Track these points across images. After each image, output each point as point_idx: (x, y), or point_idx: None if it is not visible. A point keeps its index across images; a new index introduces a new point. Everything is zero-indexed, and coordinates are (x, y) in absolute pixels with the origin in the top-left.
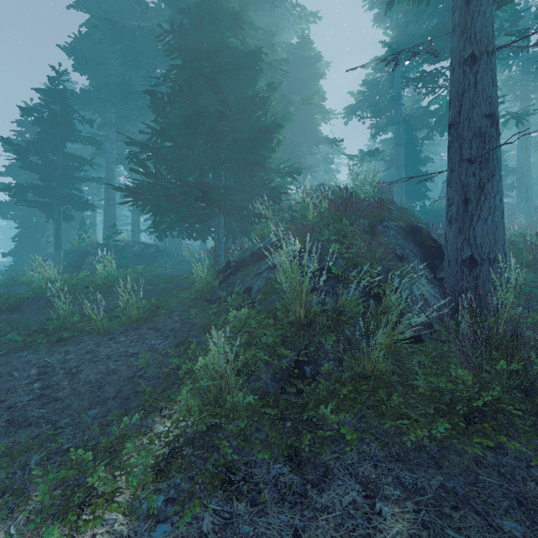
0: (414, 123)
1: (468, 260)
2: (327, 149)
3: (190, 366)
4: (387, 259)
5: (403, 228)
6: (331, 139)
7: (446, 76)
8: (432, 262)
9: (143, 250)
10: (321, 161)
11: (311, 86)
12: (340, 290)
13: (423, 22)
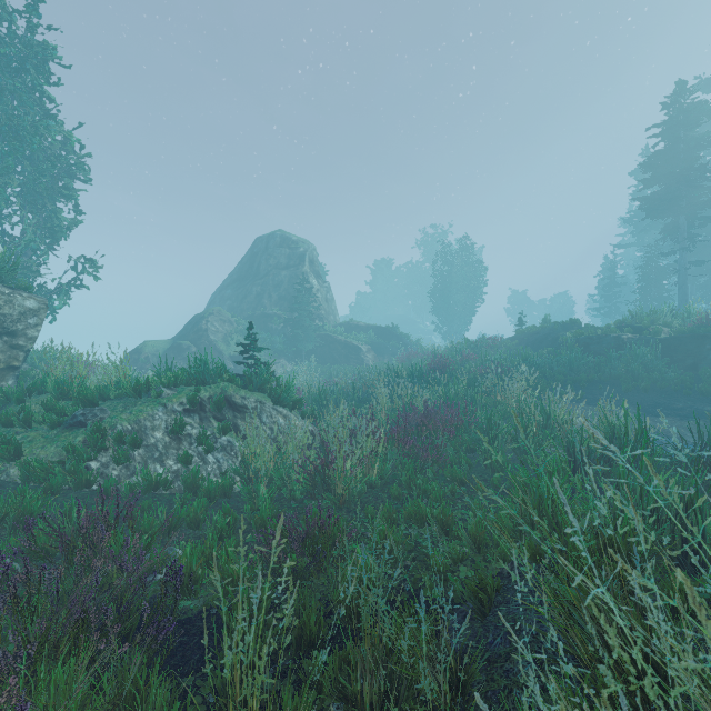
0: None
1: None
2: None
3: None
4: None
5: None
6: None
7: None
8: None
9: None
10: None
11: None
12: None
13: None
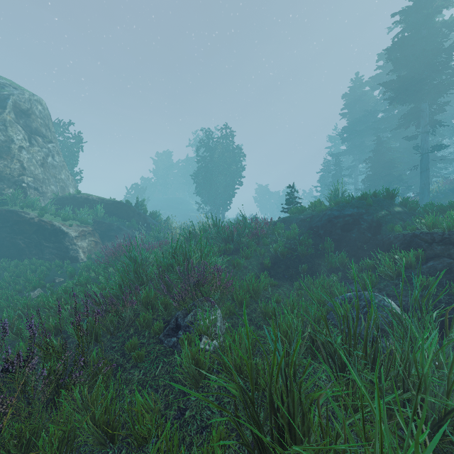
0: None
1: None
2: None
3: None
4: None
5: None
6: None
7: None
8: None
9: None
10: None
11: None
12: None
13: None
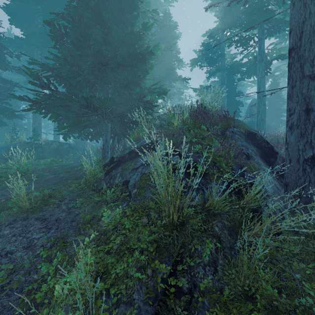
0: (233, 70)
1: (309, 159)
2: (179, 85)
3: (52, 286)
4: (240, 158)
5: (243, 133)
6: (183, 78)
7: (254, 40)
8: (268, 159)
9: (59, 147)
10: (176, 93)
11: (171, 44)
12: (211, 191)
13: (240, 6)
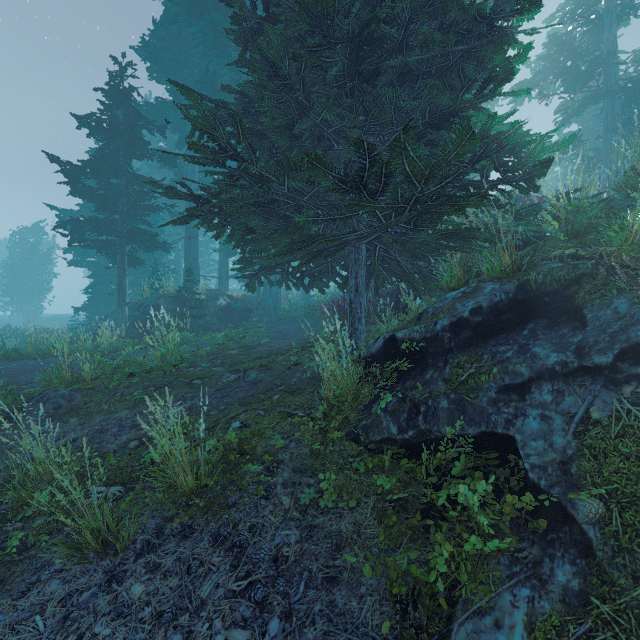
0: None
1: None
2: None
3: None
4: None
5: None
6: None
7: None
8: None
9: (230, 303)
10: None
11: None
12: None
13: None
